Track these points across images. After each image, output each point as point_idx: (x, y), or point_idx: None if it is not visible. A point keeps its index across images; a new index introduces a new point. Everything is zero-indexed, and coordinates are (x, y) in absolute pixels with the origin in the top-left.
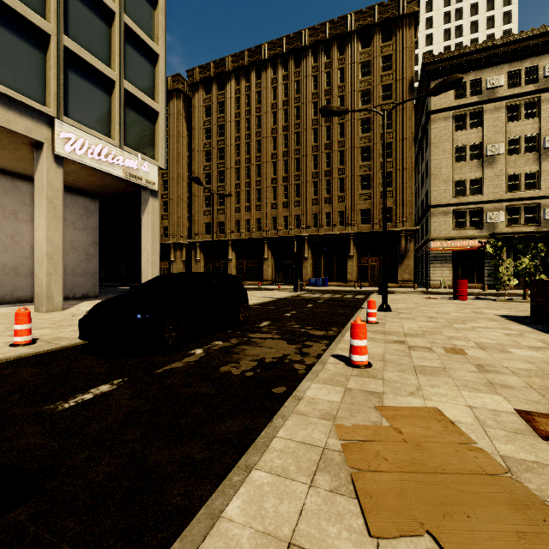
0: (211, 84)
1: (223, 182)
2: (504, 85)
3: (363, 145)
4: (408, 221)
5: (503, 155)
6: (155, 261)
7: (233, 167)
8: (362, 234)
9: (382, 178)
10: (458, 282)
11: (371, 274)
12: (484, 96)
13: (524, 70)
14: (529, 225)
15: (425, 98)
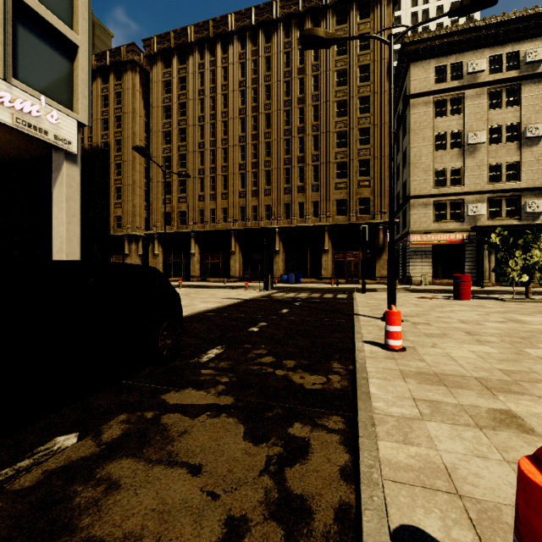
0: (171, 57)
1: (185, 167)
2: (486, 70)
3: (339, 130)
4: (387, 213)
5: (485, 144)
6: (73, 250)
7: (196, 151)
8: (338, 226)
9: (359, 166)
10: (460, 279)
11: (348, 270)
12: (465, 81)
13: (505, 56)
14: (510, 218)
15: (402, 83)
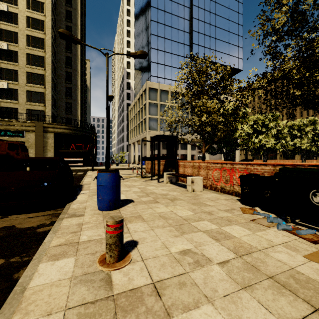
0: (255, 90)
1: None
2: None
3: None
4: None
5: None
6: (238, 156)
7: None
8: None
9: None
10: None
11: None
12: None
13: None
14: None
15: None
